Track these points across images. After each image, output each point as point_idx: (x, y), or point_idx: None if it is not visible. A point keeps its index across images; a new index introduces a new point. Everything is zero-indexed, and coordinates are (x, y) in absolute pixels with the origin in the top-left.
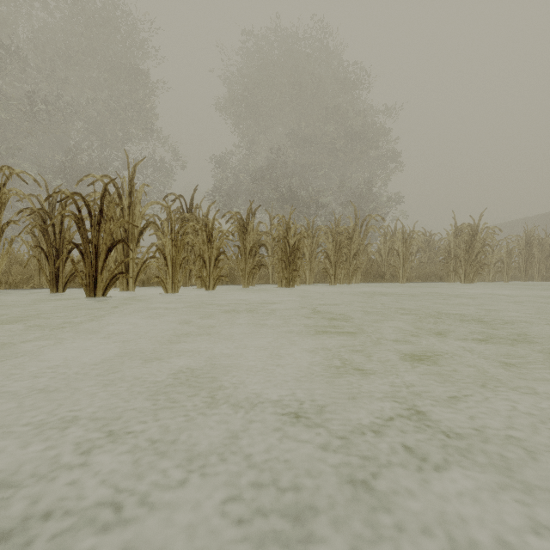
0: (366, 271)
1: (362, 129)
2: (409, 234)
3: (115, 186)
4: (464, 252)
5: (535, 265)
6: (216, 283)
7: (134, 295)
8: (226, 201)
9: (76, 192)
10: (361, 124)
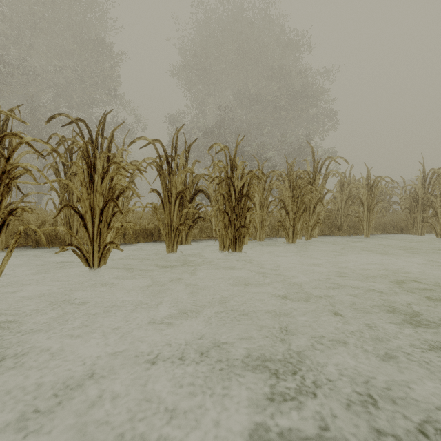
0: (322, 223)
1: (303, 88)
2: (375, 179)
3: None
4: None
5: None
6: (102, 254)
7: None
8: None
9: None
10: (302, 83)
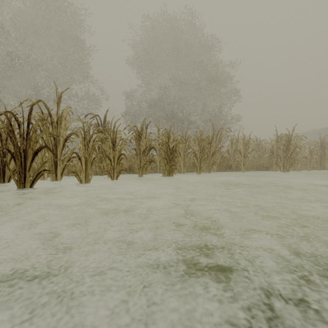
0: (220, 164)
1: (216, 75)
2: (247, 140)
3: (46, 107)
4: (283, 152)
5: (326, 160)
6: (118, 175)
7: (60, 183)
8: (132, 119)
9: (8, 111)
10: (215, 72)
